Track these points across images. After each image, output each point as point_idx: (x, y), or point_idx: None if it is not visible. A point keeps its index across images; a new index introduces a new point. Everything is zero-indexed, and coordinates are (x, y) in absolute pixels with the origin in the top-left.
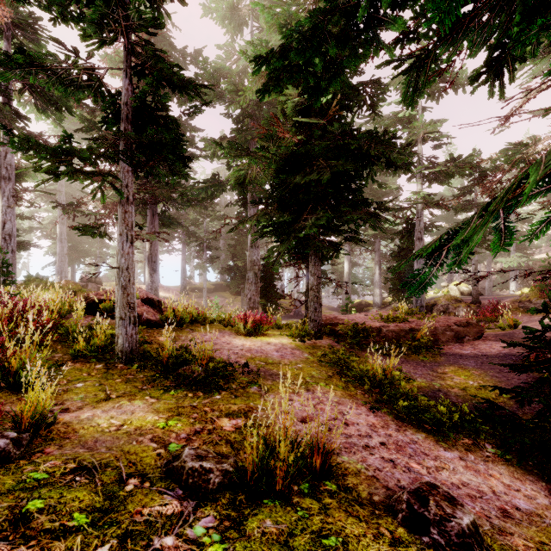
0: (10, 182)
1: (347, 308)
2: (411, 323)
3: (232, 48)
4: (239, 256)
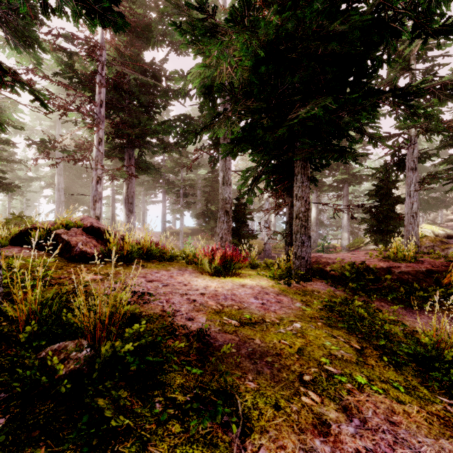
0: None
1: (323, 249)
2: (422, 263)
3: None
4: (213, 202)
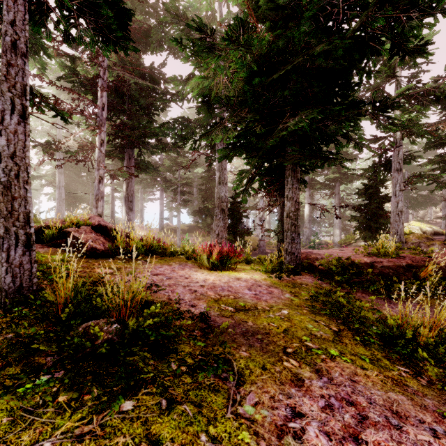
0: None
1: (314, 245)
2: (404, 258)
3: None
4: (209, 200)
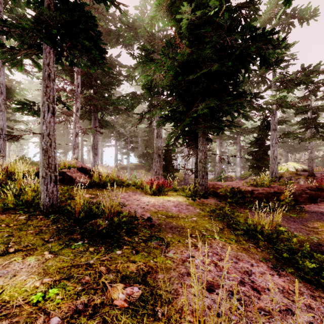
0: (2, 95)
1: (221, 179)
2: (273, 188)
3: (144, 8)
4: (150, 147)
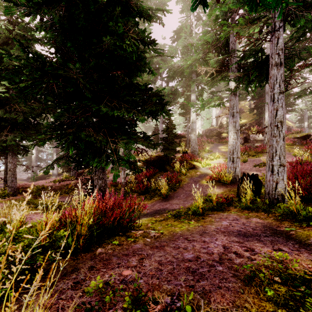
0: None
1: (34, 178)
2: (67, 182)
3: None
4: None
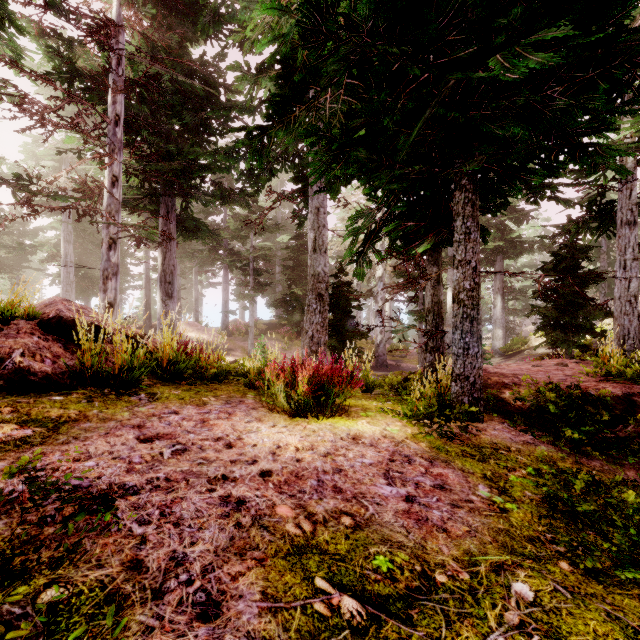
0: None
1: None
2: None
3: None
4: (299, 282)
